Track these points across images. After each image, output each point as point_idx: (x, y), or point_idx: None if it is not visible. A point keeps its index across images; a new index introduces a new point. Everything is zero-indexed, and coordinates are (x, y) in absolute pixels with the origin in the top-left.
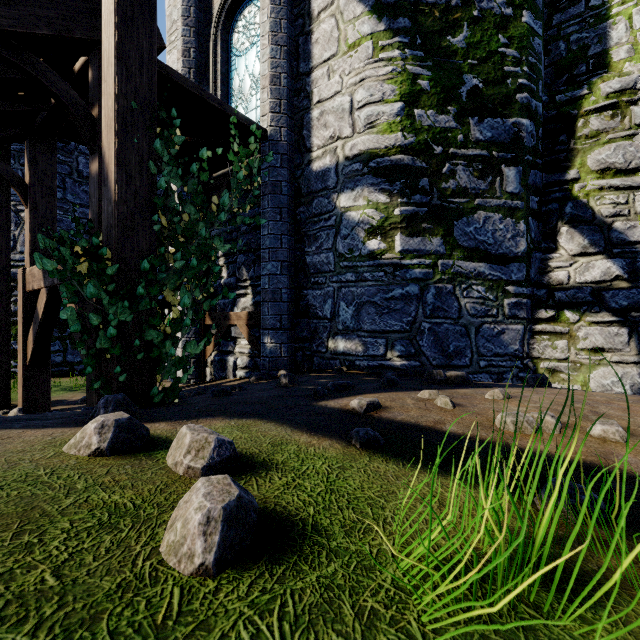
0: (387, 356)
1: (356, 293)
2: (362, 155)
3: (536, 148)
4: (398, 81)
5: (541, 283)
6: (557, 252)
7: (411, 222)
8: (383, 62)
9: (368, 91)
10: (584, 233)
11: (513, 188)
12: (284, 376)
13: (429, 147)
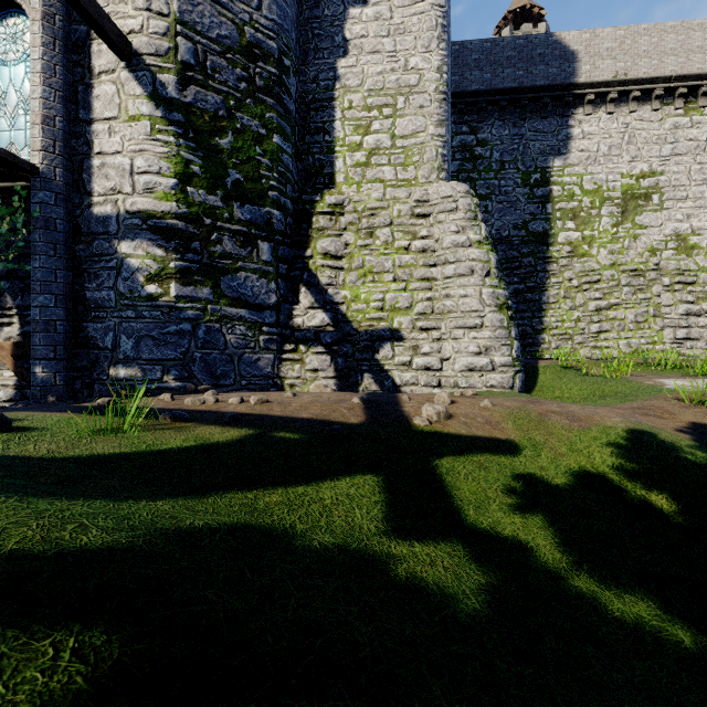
0: (164, 379)
1: (136, 328)
2: (142, 213)
3: (285, 231)
4: (173, 162)
5: (288, 325)
6: (299, 305)
7: (185, 274)
8: (160, 142)
9: (147, 162)
10: (313, 294)
11: (267, 258)
12: (52, 395)
13: (201, 218)
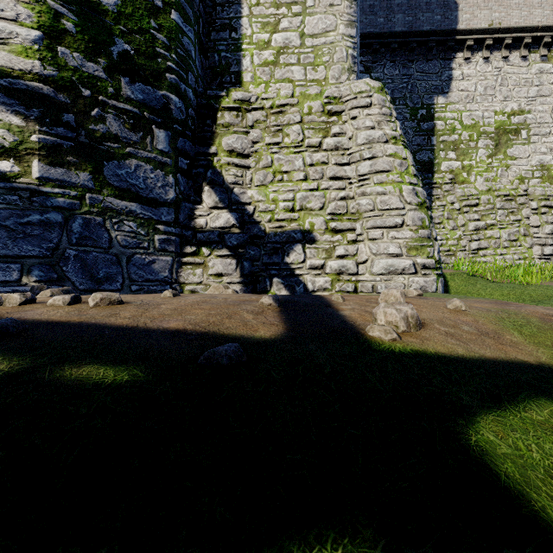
0: (22, 281)
1: None
2: None
3: (186, 122)
4: (36, 9)
5: (189, 226)
6: (202, 204)
7: (53, 152)
8: None
9: None
10: (217, 193)
11: (163, 147)
12: None
13: (76, 87)
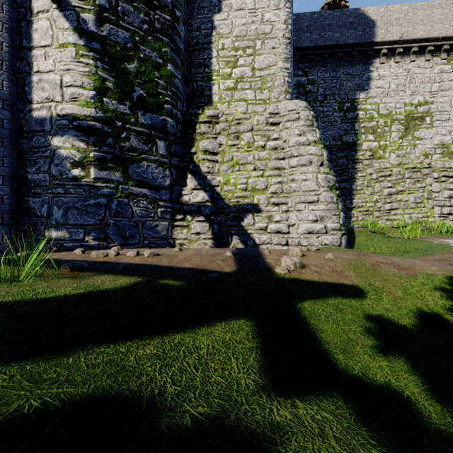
0: (85, 239)
1: (64, 201)
2: (68, 116)
3: (176, 134)
4: (92, 78)
5: (179, 201)
6: (186, 187)
7: (101, 162)
8: (83, 64)
9: (72, 78)
10: (196, 179)
11: (163, 152)
12: None
13: (113, 121)
